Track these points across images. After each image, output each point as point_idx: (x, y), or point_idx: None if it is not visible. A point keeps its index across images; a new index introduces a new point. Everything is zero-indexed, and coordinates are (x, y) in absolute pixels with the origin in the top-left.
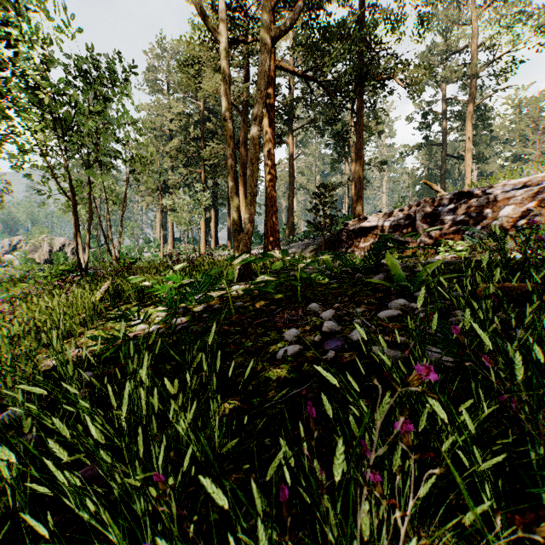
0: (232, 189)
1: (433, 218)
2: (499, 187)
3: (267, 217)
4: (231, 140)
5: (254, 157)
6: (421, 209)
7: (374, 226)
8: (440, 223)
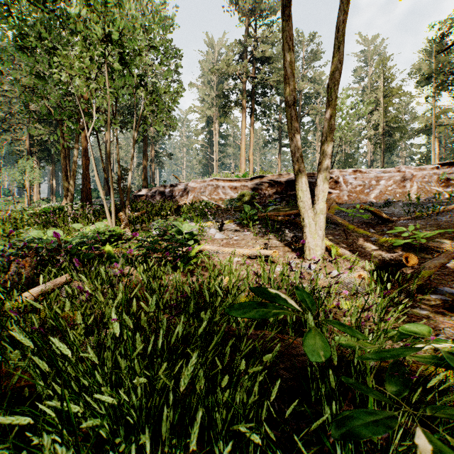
0: (64, 179)
1: (163, 193)
2: (181, 185)
3: (84, 186)
4: (64, 160)
5: (74, 169)
6: (159, 189)
7: (143, 194)
8: (165, 196)
